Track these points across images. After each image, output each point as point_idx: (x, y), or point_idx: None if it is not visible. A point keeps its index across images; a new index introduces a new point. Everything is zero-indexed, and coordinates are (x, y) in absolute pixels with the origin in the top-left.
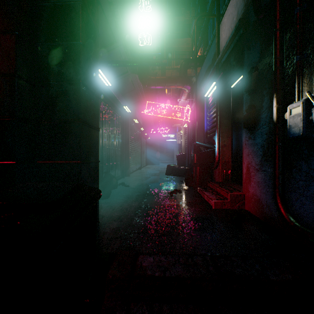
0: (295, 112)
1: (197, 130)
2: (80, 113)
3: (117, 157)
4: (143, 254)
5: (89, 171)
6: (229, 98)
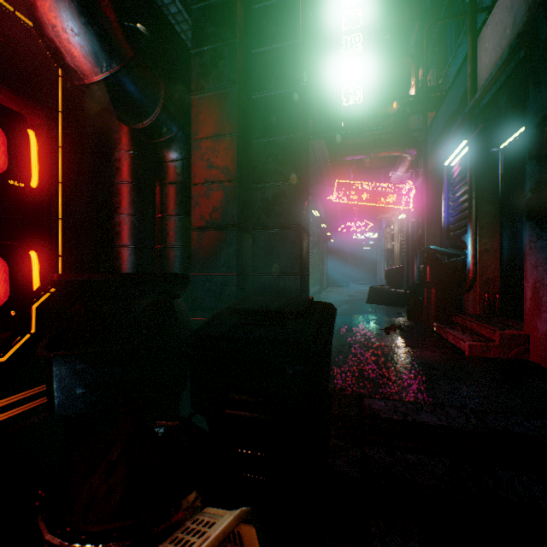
0: None
1: (428, 224)
2: (300, 217)
3: None
4: (368, 397)
5: (304, 286)
6: (496, 167)
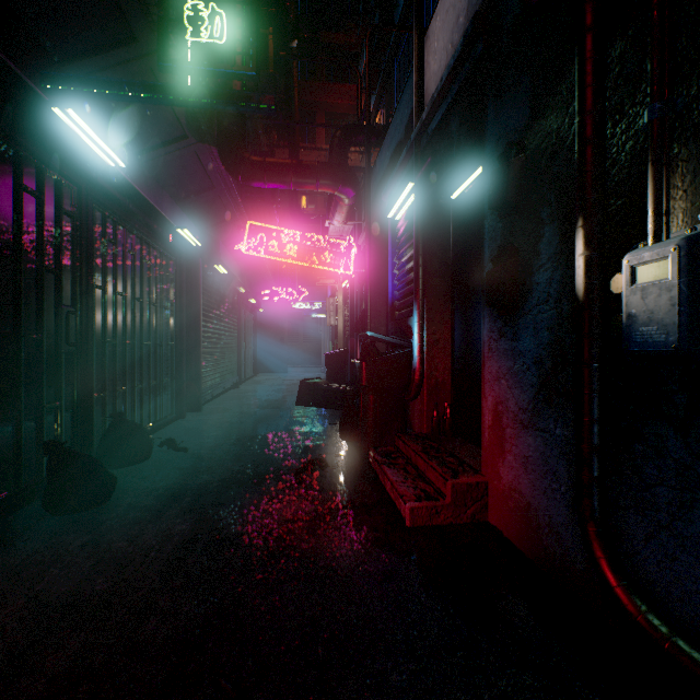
0: (650, 276)
1: (373, 297)
2: None
3: (163, 366)
4: None
5: None
6: (447, 226)
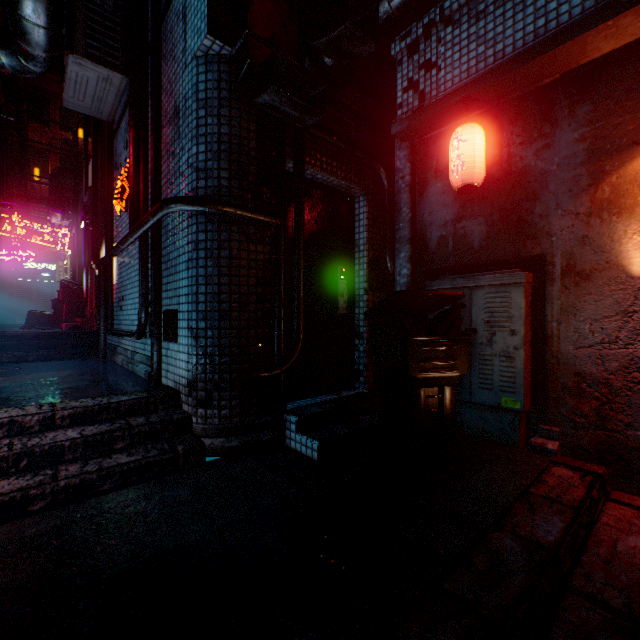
0: None
1: (81, 264)
2: None
3: None
4: None
5: None
6: None
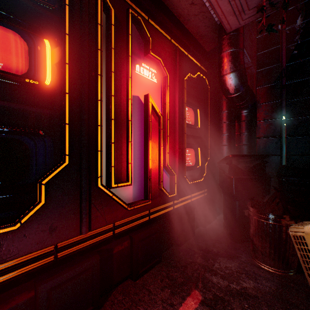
0: None
1: None
2: None
3: None
4: None
5: None
6: None
